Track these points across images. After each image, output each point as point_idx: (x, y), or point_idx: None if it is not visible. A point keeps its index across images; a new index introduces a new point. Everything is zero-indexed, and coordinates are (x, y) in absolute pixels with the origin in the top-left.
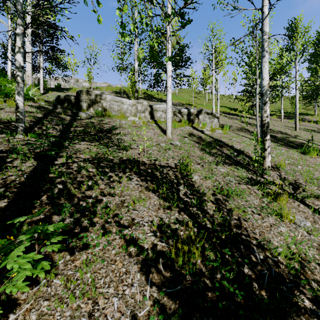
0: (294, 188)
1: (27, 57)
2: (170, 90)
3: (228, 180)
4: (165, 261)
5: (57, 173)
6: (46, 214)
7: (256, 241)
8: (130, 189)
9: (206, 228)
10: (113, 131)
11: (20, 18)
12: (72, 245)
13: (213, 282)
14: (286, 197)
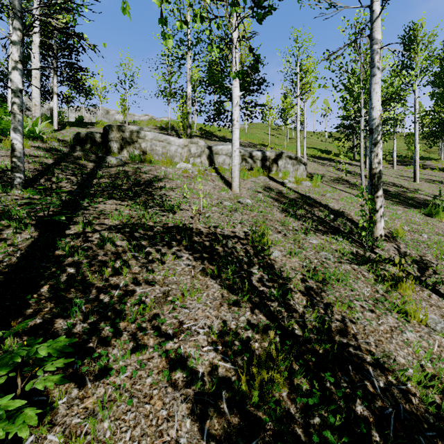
0: (421, 268)
1: (33, 78)
2: (237, 124)
3: (324, 257)
4: (231, 396)
5: (68, 249)
6: (46, 316)
7: (371, 356)
8: (177, 273)
9: (294, 335)
10: (155, 184)
11: (18, 19)
12: (82, 371)
13: (309, 431)
14: (411, 283)
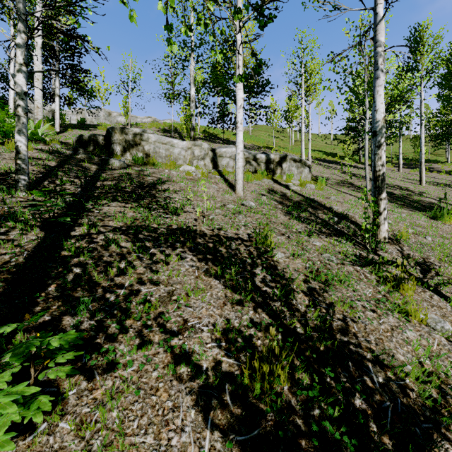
0: (423, 270)
1: (36, 80)
2: (241, 127)
3: (327, 259)
4: (234, 389)
5: (74, 250)
6: (54, 314)
7: (371, 354)
8: (181, 274)
9: (296, 334)
10: (159, 187)
11: (22, 22)
12: (91, 364)
13: (309, 422)
14: (412, 284)
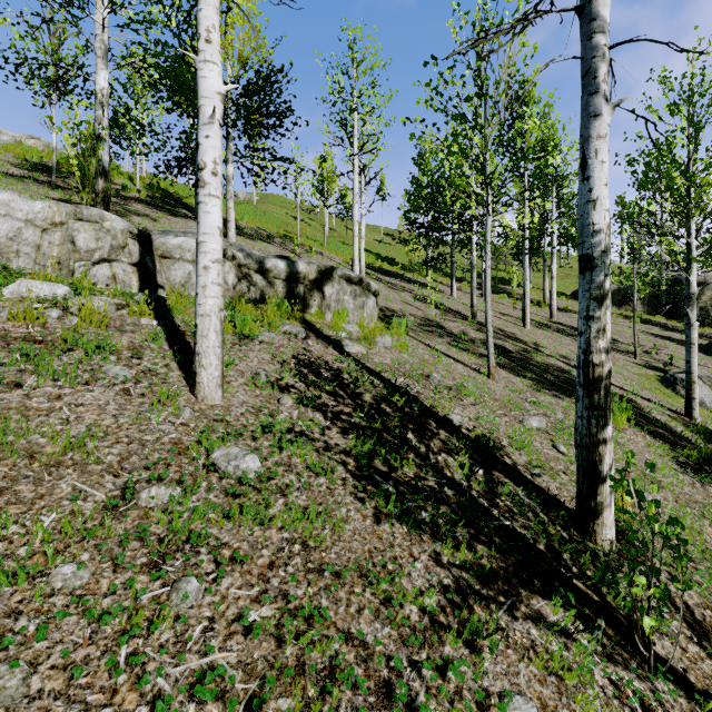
0: None
1: None
2: (214, 183)
3: None
4: None
5: None
6: None
7: None
8: None
9: None
10: None
11: None
12: None
13: None
14: None
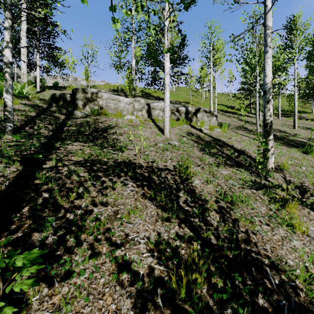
0: (301, 192)
1: (22, 55)
2: (168, 87)
3: (231, 184)
4: (164, 293)
5: (44, 179)
6: (25, 231)
7: (268, 260)
8: (124, 197)
9: (211, 244)
10: (109, 131)
11: (9, 11)
12: (51, 274)
13: None
14: (295, 203)
